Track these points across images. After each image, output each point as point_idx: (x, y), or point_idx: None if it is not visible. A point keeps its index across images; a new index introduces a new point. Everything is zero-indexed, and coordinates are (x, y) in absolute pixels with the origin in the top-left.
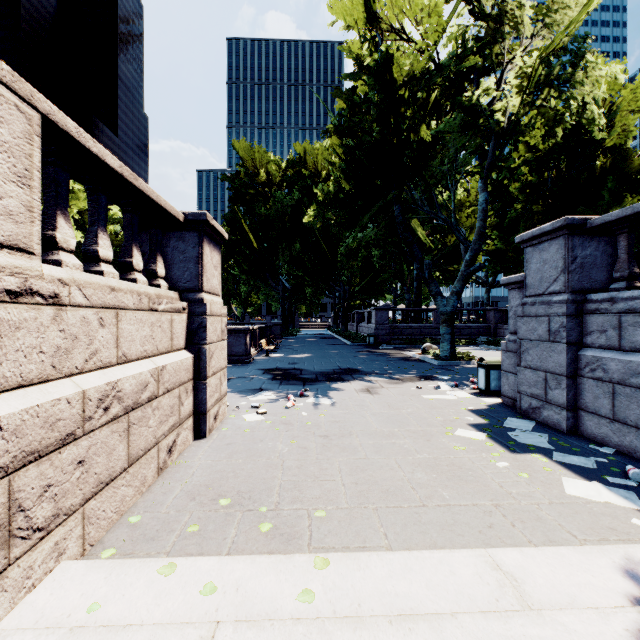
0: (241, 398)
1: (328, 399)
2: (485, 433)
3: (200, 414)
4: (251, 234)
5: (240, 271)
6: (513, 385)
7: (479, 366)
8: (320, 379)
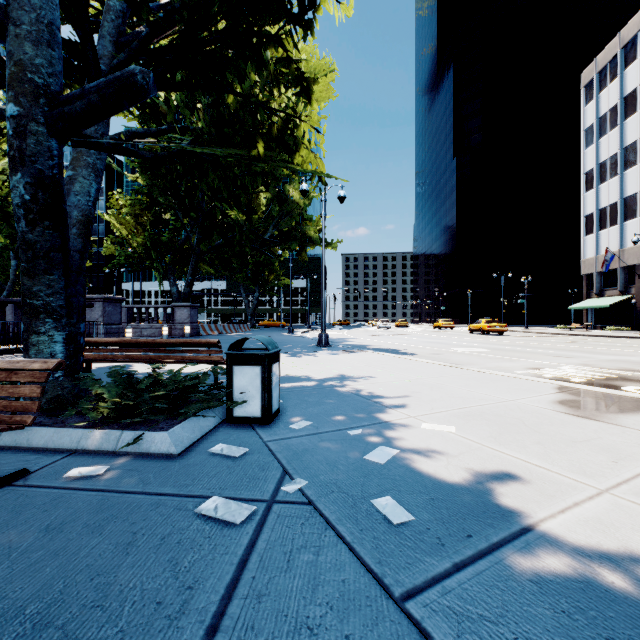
0: None
1: None
2: None
3: None
4: None
5: None
6: None
7: None
8: None
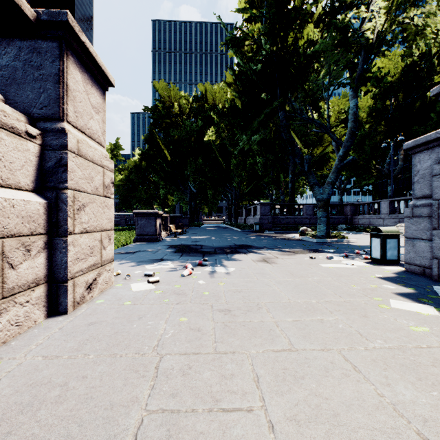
0: (138, 267)
1: (227, 268)
2: (430, 305)
3: (58, 282)
4: (166, 150)
5: (158, 178)
6: (422, 251)
7: (373, 236)
8: (218, 252)
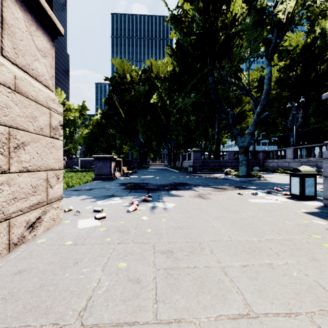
0: (90, 203)
1: (168, 203)
2: None
3: None
4: (121, 110)
5: (115, 132)
6: None
7: (292, 175)
8: (161, 188)
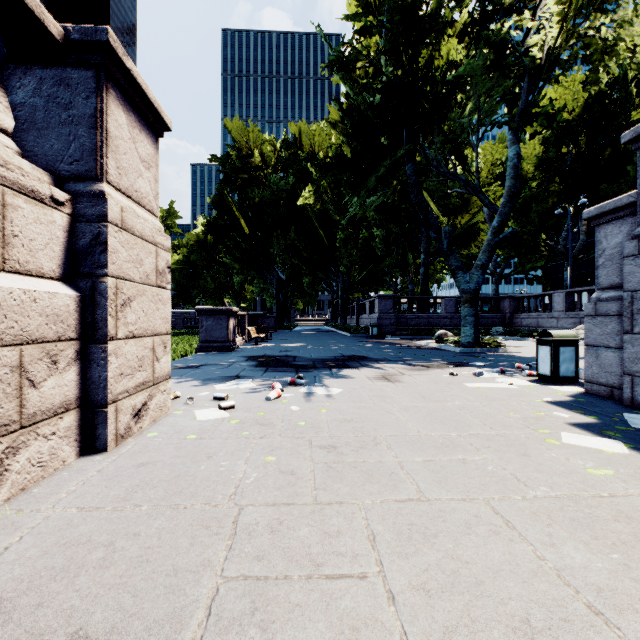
0: (204, 387)
1: (331, 388)
2: (617, 440)
3: (95, 407)
4: (243, 219)
5: (231, 260)
6: (610, 365)
7: (540, 343)
8: (318, 366)
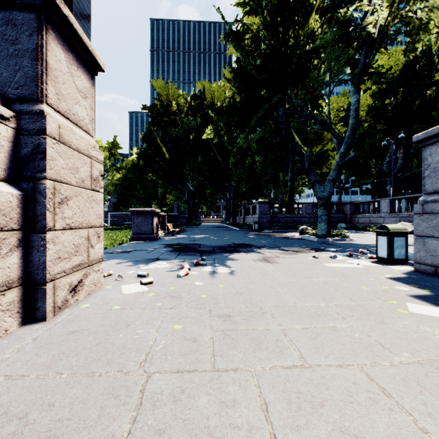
0: (132, 267)
1: (226, 267)
2: None
3: (36, 285)
4: (164, 149)
5: (156, 177)
6: (434, 250)
7: (379, 234)
8: (217, 251)
